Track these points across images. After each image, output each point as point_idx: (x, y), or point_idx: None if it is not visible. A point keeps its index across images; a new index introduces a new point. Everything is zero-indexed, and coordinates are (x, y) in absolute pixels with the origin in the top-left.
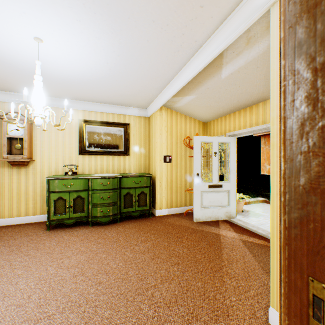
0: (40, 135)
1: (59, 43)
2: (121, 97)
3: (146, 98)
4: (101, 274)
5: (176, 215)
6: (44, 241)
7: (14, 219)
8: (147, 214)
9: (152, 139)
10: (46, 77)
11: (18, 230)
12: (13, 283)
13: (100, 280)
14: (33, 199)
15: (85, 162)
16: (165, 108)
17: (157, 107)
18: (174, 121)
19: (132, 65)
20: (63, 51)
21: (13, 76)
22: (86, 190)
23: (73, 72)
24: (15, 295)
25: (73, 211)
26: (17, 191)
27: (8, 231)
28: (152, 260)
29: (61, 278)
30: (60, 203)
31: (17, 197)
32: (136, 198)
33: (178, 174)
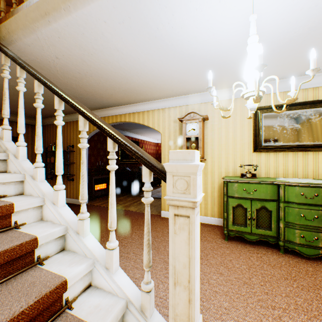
0: (210, 133)
1: None
2: None
3: None
4: None
5: None
6: (230, 258)
7: None
8: None
9: None
10: (230, 60)
11: None
12: None
13: None
14: (204, 199)
15: (259, 162)
16: None
17: None
18: None
19: None
20: None
21: (196, 73)
22: (272, 200)
23: (274, 32)
24: None
25: (255, 225)
26: None
27: None
28: None
29: None
30: (238, 212)
31: None
32: None
33: None
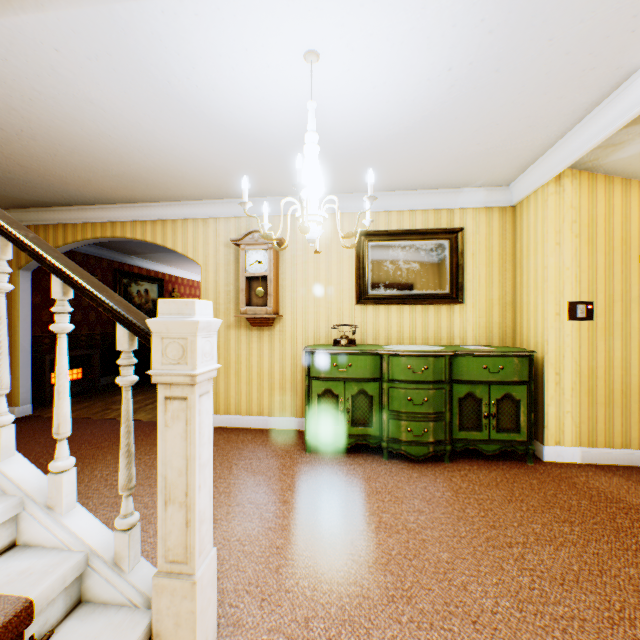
0: (290, 269)
1: (349, 49)
2: (450, 166)
3: (519, 154)
4: (458, 621)
5: (612, 469)
6: (306, 477)
7: (254, 419)
8: (518, 452)
9: (524, 260)
10: None
11: (260, 440)
12: (271, 567)
13: (461, 639)
14: (280, 386)
15: (365, 320)
16: (573, 173)
17: (550, 172)
18: (601, 204)
19: (519, 53)
20: (354, 69)
21: (257, 165)
22: (374, 379)
23: (362, 124)
24: (279, 603)
25: (351, 421)
26: (257, 370)
27: (247, 439)
28: (609, 625)
29: (359, 590)
30: (326, 402)
31: (257, 380)
32: (489, 408)
33: (615, 353)
